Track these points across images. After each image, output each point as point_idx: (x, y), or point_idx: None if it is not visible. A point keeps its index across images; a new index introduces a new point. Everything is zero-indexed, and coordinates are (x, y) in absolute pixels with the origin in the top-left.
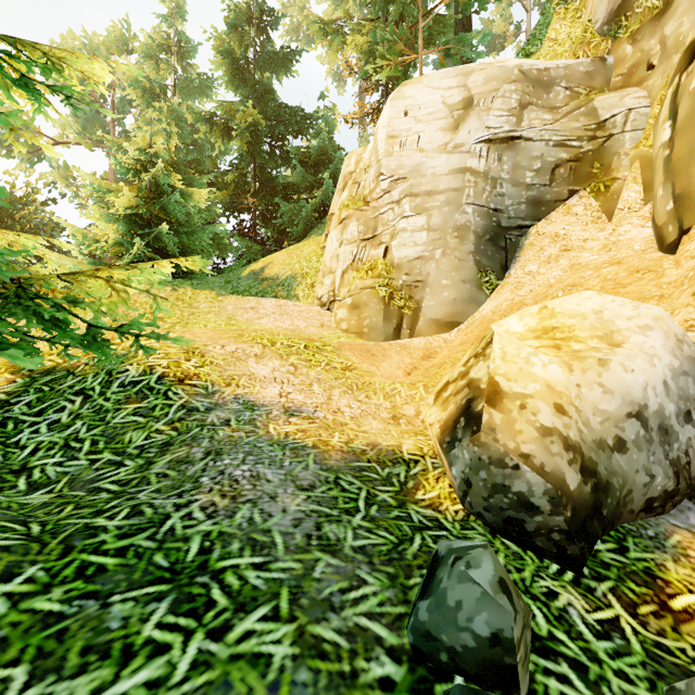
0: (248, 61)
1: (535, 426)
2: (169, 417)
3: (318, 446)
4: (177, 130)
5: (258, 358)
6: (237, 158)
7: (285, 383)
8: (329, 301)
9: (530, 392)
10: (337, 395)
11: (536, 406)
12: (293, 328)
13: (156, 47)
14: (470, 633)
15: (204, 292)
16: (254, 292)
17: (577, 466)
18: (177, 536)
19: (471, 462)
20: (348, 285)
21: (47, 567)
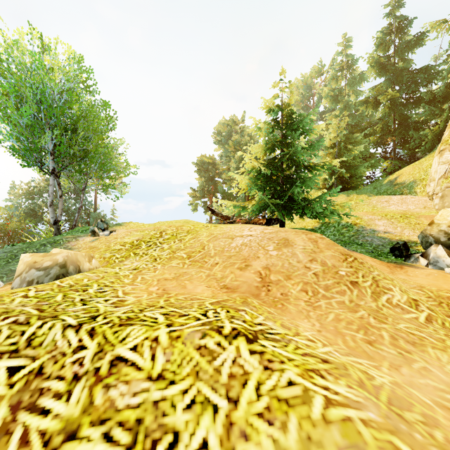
0: (389, 58)
1: (438, 229)
2: (353, 231)
3: (390, 238)
4: (347, 109)
5: (379, 220)
6: (381, 116)
7: (386, 226)
8: (431, 194)
9: (442, 223)
10: (406, 230)
11: (442, 226)
12: (405, 209)
13: (336, 71)
14: (397, 248)
15: (362, 196)
16: (389, 192)
17: (447, 237)
18: (357, 242)
19: (421, 237)
20: (441, 186)
21: (340, 241)
